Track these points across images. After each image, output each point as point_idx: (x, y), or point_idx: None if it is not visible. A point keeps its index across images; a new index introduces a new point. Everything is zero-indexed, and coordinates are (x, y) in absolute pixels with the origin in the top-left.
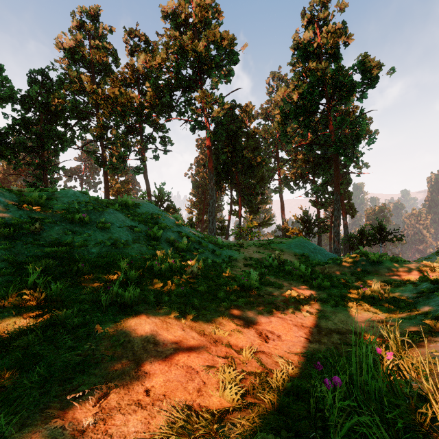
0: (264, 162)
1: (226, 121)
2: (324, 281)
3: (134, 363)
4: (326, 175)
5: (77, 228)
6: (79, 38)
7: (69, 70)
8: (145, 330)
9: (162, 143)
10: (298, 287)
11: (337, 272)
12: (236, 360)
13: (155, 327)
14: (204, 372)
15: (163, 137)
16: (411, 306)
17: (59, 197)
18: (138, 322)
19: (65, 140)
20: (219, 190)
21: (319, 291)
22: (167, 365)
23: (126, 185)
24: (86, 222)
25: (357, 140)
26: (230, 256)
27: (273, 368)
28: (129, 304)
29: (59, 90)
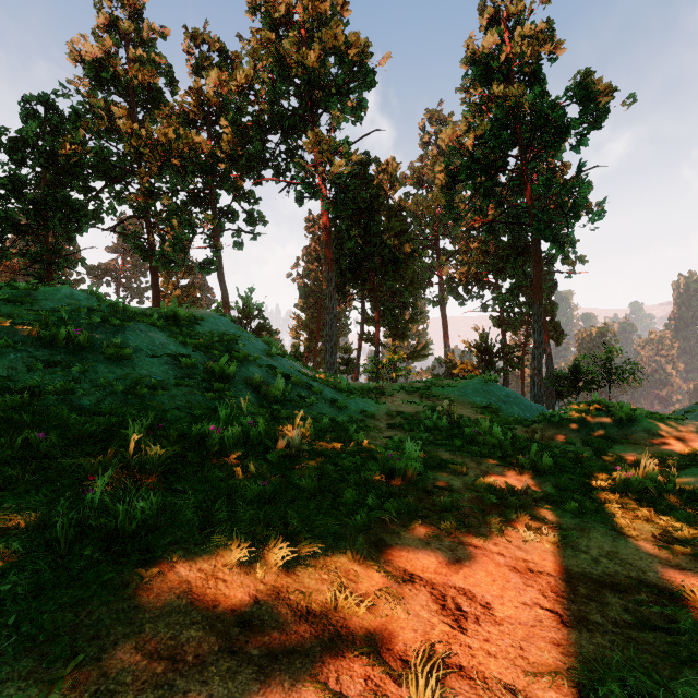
0: (417, 254)
1: (355, 187)
2: (543, 458)
3: None
4: (517, 276)
5: (58, 357)
6: (110, 45)
7: (91, 97)
8: (156, 610)
9: (248, 221)
10: (492, 469)
11: (557, 439)
12: None
13: (184, 598)
14: None
15: (250, 212)
16: None
17: (38, 300)
18: (142, 585)
19: (84, 215)
20: (342, 299)
21: (536, 477)
22: None
23: (191, 292)
24: (81, 346)
25: (574, 215)
26: (363, 409)
27: None
28: (127, 535)
29: (75, 131)
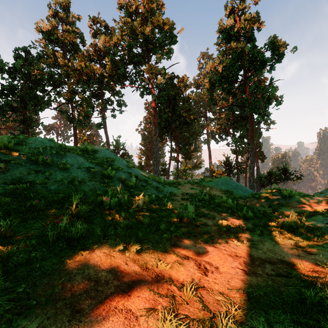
0: (196, 120)
1: (167, 89)
2: (249, 213)
3: (70, 308)
4: (243, 130)
5: (39, 169)
6: (54, 24)
7: (46, 48)
8: (89, 265)
9: (118, 105)
10: (226, 217)
11: (257, 205)
12: (178, 299)
13: (99, 262)
14: (143, 319)
15: (119, 100)
16: (326, 235)
17: (28, 143)
18: (82, 257)
19: (43, 102)
20: (161, 141)
21: (245, 221)
22: (105, 309)
23: (91, 137)
24: (48, 163)
25: (268, 102)
26: (171, 191)
27: (215, 309)
28: (75, 239)
29: (38, 64)
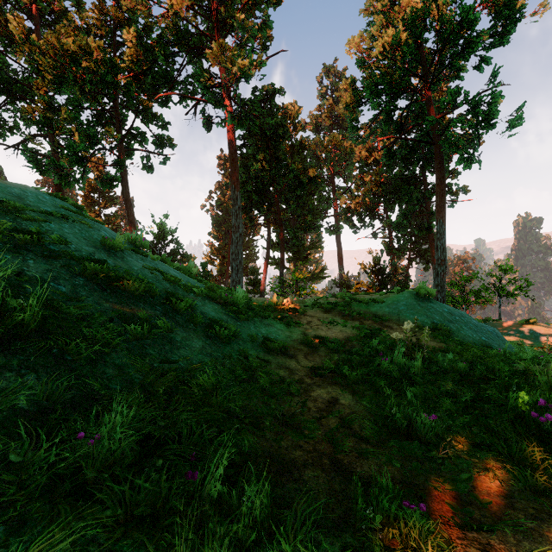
0: (319, 179)
1: None
2: None
3: None
4: (410, 202)
5: None
6: None
7: None
8: None
9: (155, 143)
10: None
11: None
12: None
13: None
14: None
15: (159, 136)
16: None
17: None
18: None
19: None
20: (249, 223)
21: None
22: None
23: (113, 221)
24: None
25: (487, 124)
26: (267, 337)
27: None
28: None
29: None
